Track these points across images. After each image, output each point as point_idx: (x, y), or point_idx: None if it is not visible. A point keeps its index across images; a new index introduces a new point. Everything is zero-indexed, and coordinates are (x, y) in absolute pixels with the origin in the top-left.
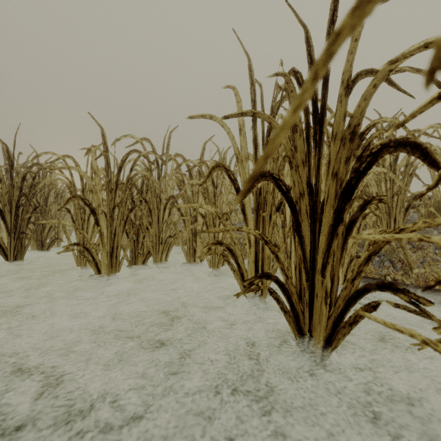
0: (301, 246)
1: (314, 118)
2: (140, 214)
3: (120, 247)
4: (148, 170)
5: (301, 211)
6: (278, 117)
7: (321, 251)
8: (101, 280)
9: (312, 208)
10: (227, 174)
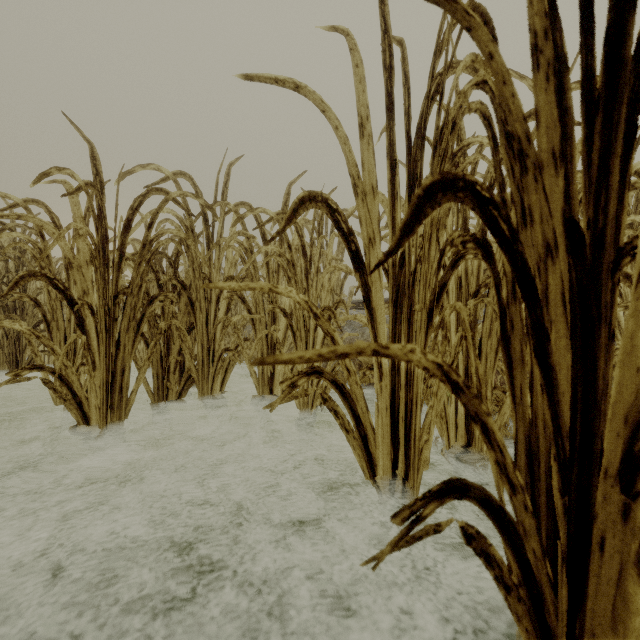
0: (548, 395)
1: (583, 34)
2: (173, 309)
3: (129, 370)
4: (188, 230)
5: (548, 297)
6: (459, 70)
7: (619, 416)
8: (90, 435)
9: (579, 288)
10: (333, 220)
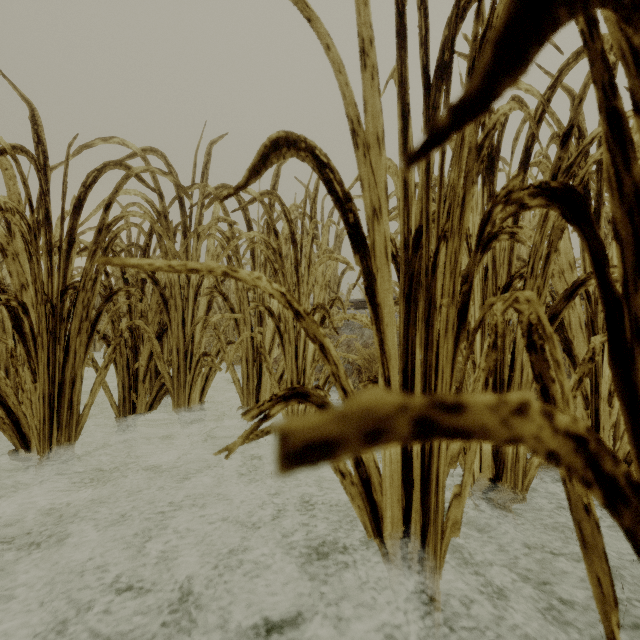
0: None
1: None
2: (142, 308)
3: (81, 381)
4: (160, 216)
5: None
6: None
7: None
8: (30, 461)
9: None
10: (323, 179)
